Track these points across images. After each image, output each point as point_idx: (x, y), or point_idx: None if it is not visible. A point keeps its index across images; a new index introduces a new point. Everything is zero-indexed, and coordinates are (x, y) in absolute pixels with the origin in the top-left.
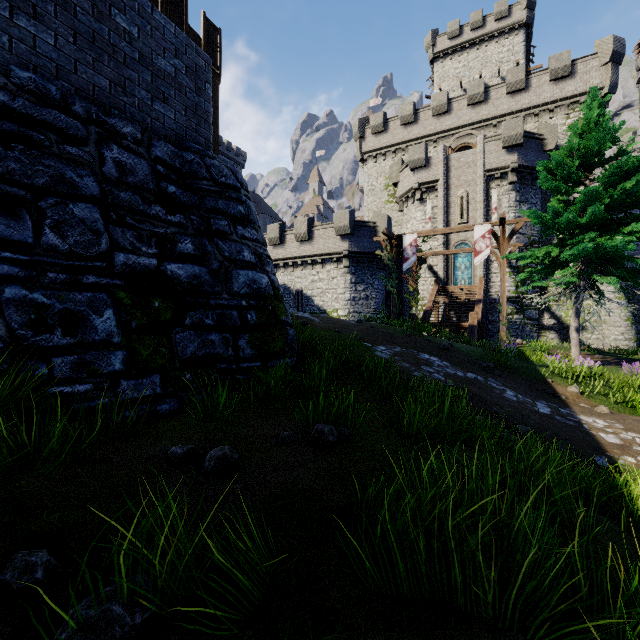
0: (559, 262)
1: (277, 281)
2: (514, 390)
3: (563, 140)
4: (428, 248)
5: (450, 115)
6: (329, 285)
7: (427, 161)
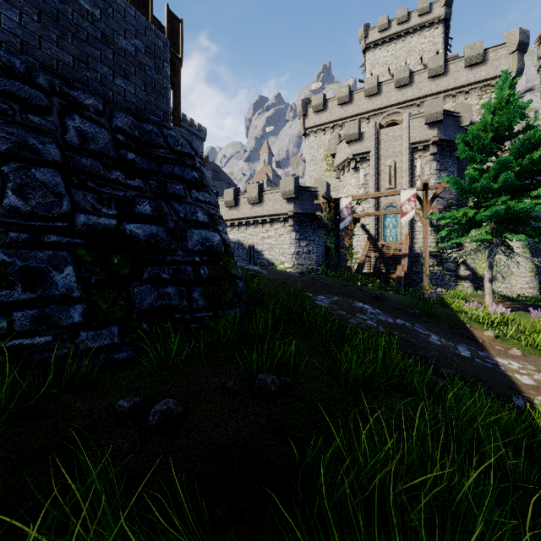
0: (475, 222)
1: (228, 239)
2: (438, 335)
3: (476, 117)
4: (361, 210)
5: (380, 96)
6: (277, 241)
7: (360, 135)
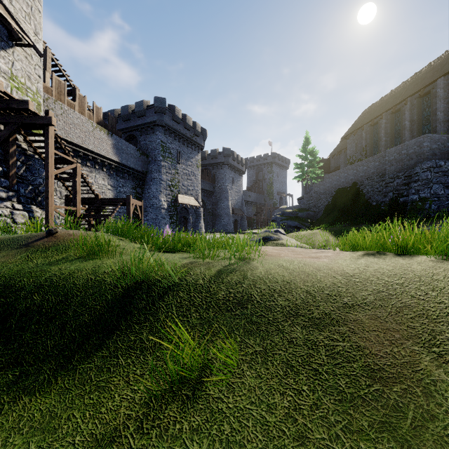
0: None
1: (426, 195)
2: None
3: None
4: None
5: None
6: None
7: None
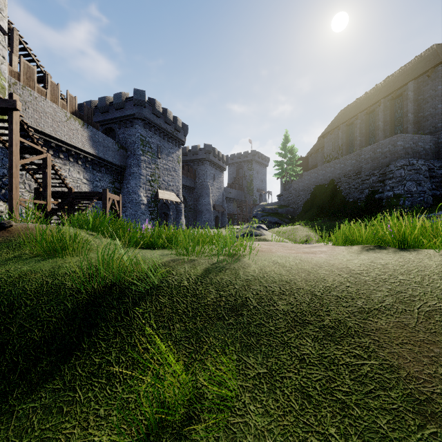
0: None
1: (400, 192)
2: None
3: None
4: None
5: None
6: None
7: None
